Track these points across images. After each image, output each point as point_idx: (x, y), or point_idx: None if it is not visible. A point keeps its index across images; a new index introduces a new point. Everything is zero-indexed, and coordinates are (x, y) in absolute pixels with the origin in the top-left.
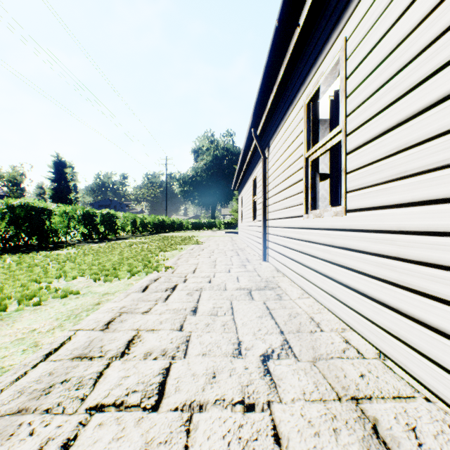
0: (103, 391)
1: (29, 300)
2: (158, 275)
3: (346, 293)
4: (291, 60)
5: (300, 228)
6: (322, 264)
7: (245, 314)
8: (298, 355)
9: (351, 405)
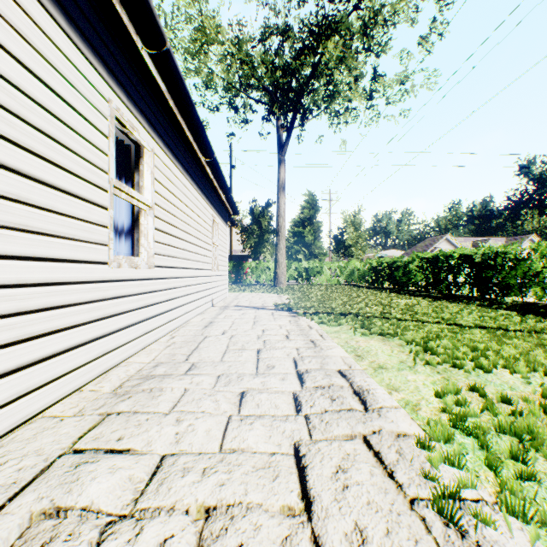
0: (282, 330)
1: (430, 353)
2: (387, 421)
3: (154, 321)
4: (111, 6)
5: (101, 281)
6: (137, 314)
7: (217, 348)
8: (206, 335)
9: (204, 329)
